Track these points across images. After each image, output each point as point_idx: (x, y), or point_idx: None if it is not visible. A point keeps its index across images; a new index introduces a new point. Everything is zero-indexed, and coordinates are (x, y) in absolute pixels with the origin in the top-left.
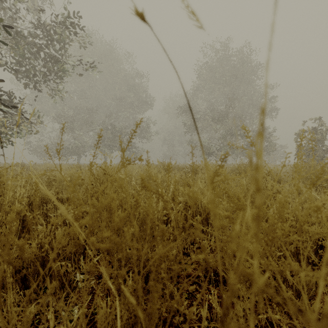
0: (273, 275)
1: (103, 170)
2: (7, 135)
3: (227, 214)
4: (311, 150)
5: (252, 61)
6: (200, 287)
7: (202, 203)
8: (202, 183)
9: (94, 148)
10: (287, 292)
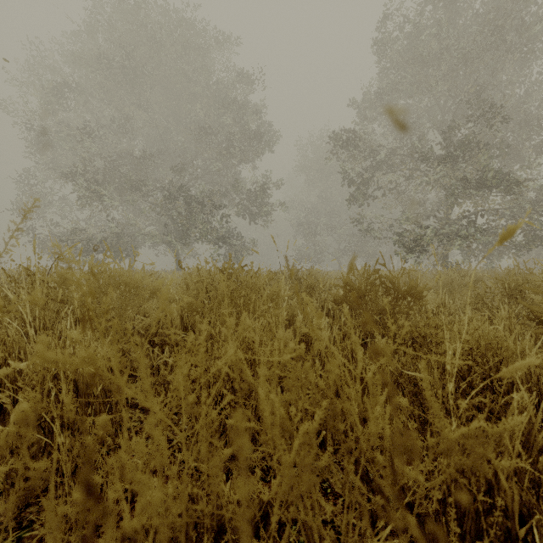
0: None
1: None
2: None
3: None
4: None
5: None
6: None
7: None
8: None
9: (150, 238)
10: None
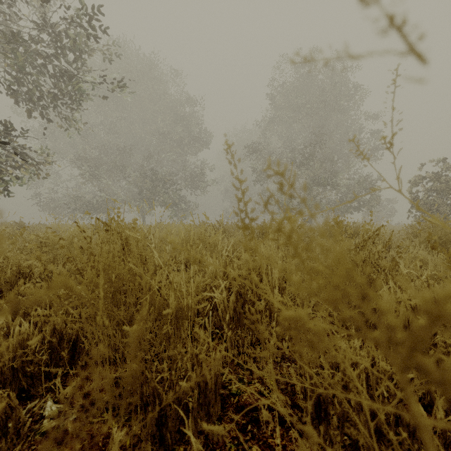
0: (394, 415)
1: (104, 225)
2: (1, 182)
3: (290, 317)
4: (431, 205)
5: (348, 81)
6: (259, 431)
7: (269, 280)
8: (272, 247)
9: (127, 203)
10: (421, 449)
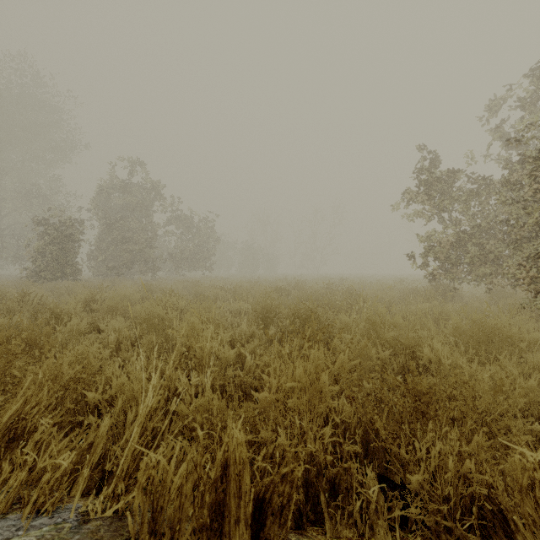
0: None
1: None
2: None
3: None
4: None
5: None
6: None
7: None
8: None
9: None
10: None
